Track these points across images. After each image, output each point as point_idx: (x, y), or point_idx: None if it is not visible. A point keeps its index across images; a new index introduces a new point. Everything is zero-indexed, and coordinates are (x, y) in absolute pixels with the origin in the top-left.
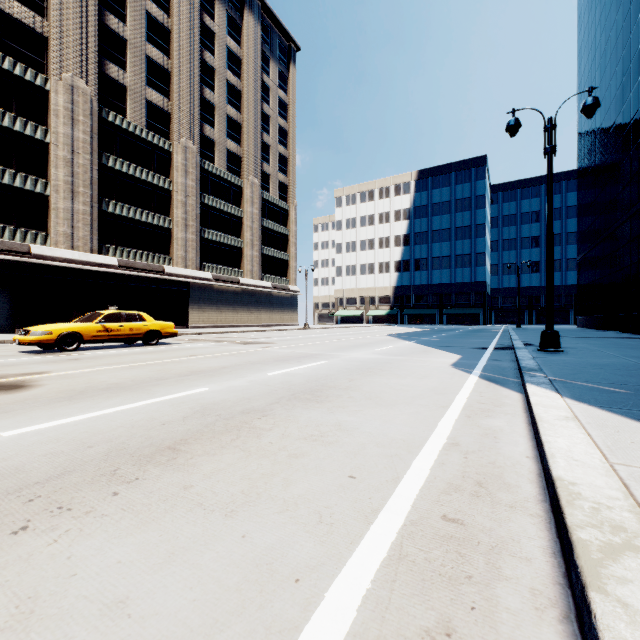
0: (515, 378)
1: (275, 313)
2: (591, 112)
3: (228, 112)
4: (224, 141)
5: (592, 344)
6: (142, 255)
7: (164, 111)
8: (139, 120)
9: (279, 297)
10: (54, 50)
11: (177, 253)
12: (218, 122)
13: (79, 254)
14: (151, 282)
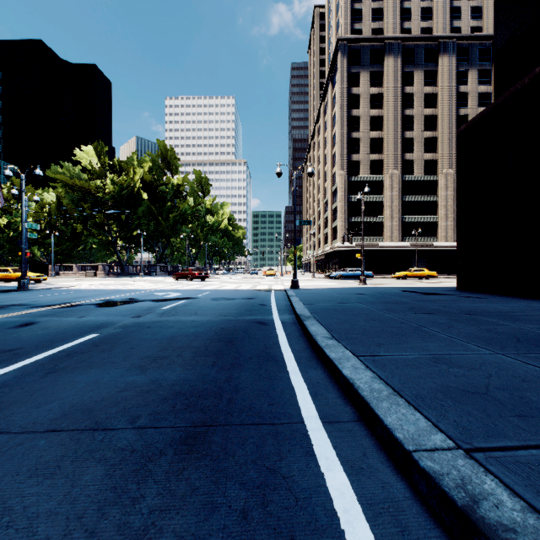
0: None
1: None
2: None
3: None
4: None
5: None
6: None
7: None
8: None
9: None
10: (439, 163)
11: None
12: None
13: (448, 243)
14: None
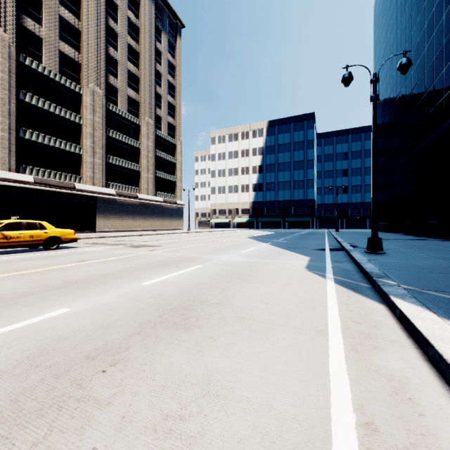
0: (365, 283)
1: (165, 220)
2: (405, 69)
3: (128, 67)
4: (125, 89)
5: (397, 245)
6: (56, 174)
7: (75, 61)
8: (53, 66)
9: (169, 209)
10: None
11: (86, 174)
12: (120, 74)
13: None
14: (63, 196)
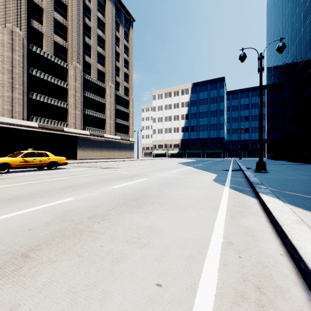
0: (249, 188)
1: (122, 152)
2: (281, 50)
3: (98, 50)
4: (96, 64)
5: (279, 168)
6: (51, 122)
7: (64, 47)
8: (50, 51)
9: (124, 144)
10: (1, 11)
11: (71, 121)
12: (92, 55)
13: (16, 120)
14: (56, 136)
